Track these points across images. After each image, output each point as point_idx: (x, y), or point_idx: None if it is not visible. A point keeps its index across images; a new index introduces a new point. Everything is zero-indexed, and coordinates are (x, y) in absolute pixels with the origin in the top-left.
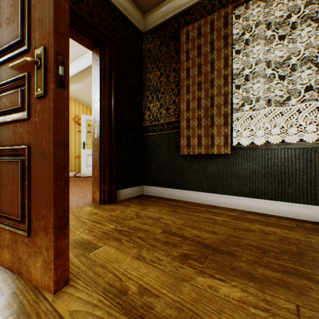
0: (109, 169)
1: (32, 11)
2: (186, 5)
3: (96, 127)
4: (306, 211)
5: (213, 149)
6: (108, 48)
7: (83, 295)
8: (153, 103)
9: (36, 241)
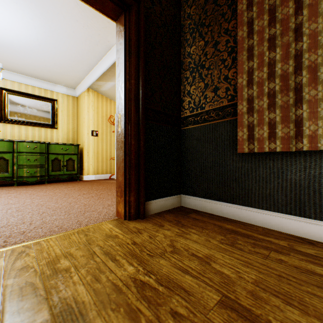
0: (136, 174)
1: None
2: None
3: (120, 119)
4: None
5: (299, 143)
6: (135, 12)
7: None
8: (195, 85)
9: None
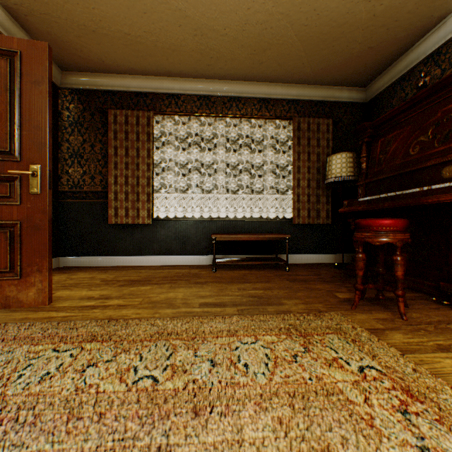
0: None
1: (24, 137)
2: (114, 87)
3: None
4: (196, 259)
5: (139, 220)
6: None
7: (69, 302)
8: (75, 168)
9: (29, 280)
